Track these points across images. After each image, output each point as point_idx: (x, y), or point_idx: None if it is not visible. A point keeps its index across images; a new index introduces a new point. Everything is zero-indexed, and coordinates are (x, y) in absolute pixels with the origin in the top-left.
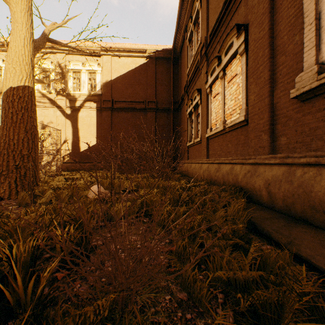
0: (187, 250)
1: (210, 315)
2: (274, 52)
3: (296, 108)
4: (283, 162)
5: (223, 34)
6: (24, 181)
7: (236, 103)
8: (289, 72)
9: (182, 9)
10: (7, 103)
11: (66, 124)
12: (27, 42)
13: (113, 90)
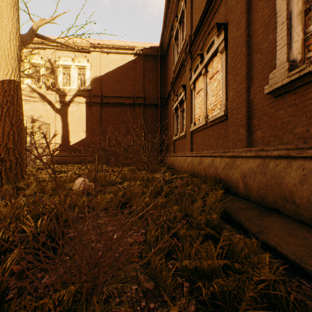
0: (159, 240)
1: (174, 304)
2: (251, 50)
3: (270, 104)
4: (257, 155)
5: (205, 32)
6: (9, 174)
7: (217, 99)
8: (263, 69)
9: (168, 9)
10: None
11: (56, 118)
12: (13, 37)
13: (102, 86)
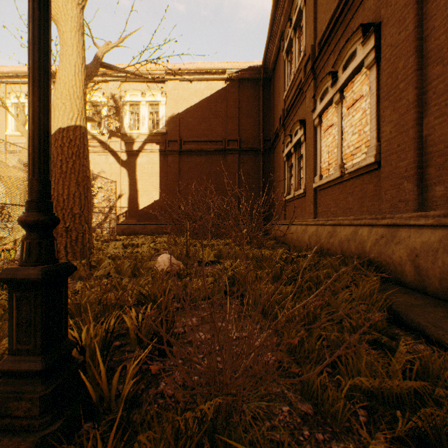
0: (304, 345)
1: (352, 438)
2: (424, 61)
3: None
4: (439, 223)
5: (339, 39)
6: (75, 248)
7: (360, 138)
8: None
9: (277, 10)
10: (55, 149)
11: (121, 174)
12: (78, 70)
13: (181, 127)
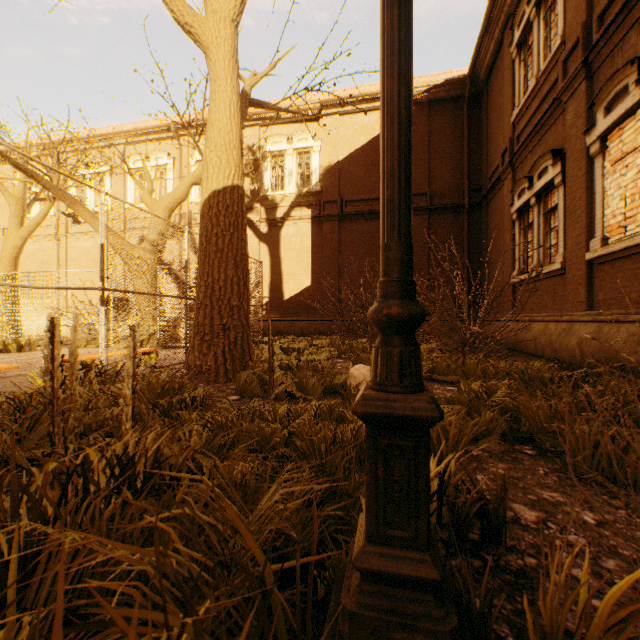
0: None
1: None
2: None
3: None
4: None
5: None
6: (234, 352)
7: None
8: None
9: None
10: (209, 219)
11: (260, 252)
12: (234, 110)
13: (342, 181)
